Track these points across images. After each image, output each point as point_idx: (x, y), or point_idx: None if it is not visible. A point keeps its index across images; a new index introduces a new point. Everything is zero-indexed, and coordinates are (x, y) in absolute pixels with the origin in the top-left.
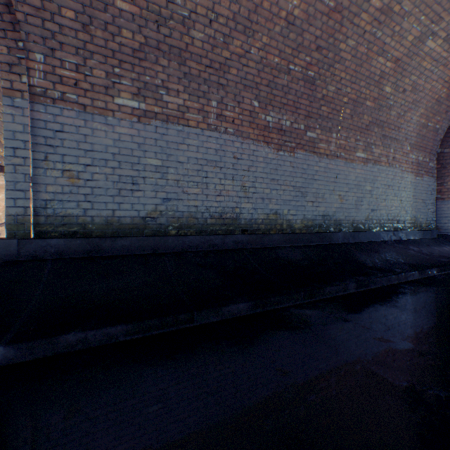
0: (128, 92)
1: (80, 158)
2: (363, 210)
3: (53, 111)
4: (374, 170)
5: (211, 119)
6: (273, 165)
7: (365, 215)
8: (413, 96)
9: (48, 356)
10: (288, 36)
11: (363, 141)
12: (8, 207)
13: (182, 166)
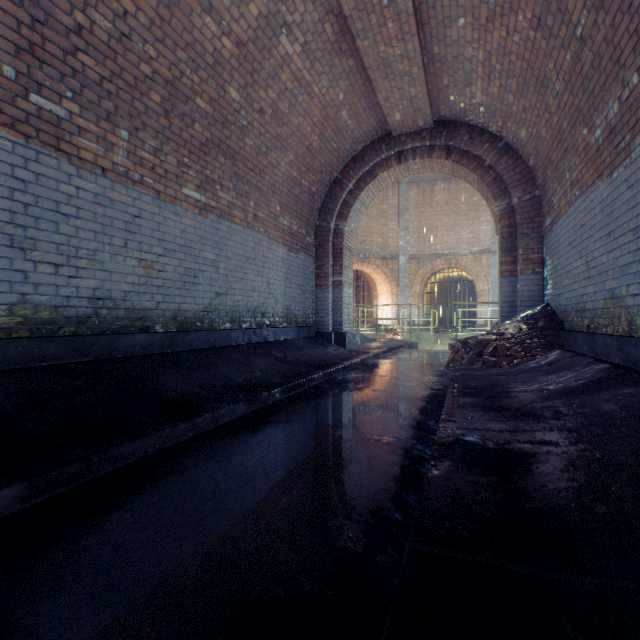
0: None
1: None
2: (202, 293)
3: None
4: (222, 228)
5: None
6: None
7: (206, 302)
8: (278, 128)
9: None
10: None
11: (198, 171)
12: None
13: None
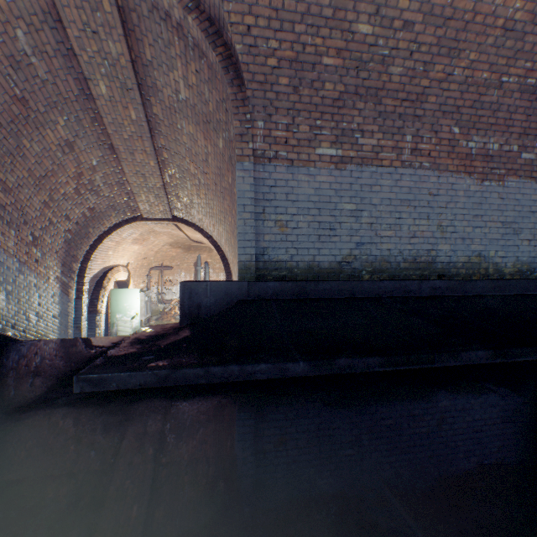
0: (327, 141)
1: (288, 209)
2: None
3: (268, 169)
4: None
5: (404, 156)
6: (476, 199)
7: None
8: None
9: (327, 374)
10: (503, 45)
11: None
12: (239, 255)
13: (375, 208)
